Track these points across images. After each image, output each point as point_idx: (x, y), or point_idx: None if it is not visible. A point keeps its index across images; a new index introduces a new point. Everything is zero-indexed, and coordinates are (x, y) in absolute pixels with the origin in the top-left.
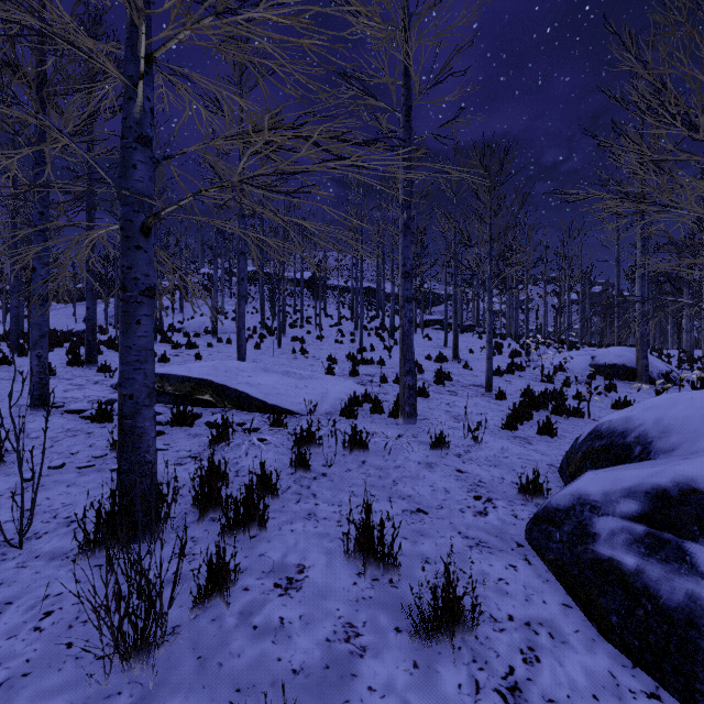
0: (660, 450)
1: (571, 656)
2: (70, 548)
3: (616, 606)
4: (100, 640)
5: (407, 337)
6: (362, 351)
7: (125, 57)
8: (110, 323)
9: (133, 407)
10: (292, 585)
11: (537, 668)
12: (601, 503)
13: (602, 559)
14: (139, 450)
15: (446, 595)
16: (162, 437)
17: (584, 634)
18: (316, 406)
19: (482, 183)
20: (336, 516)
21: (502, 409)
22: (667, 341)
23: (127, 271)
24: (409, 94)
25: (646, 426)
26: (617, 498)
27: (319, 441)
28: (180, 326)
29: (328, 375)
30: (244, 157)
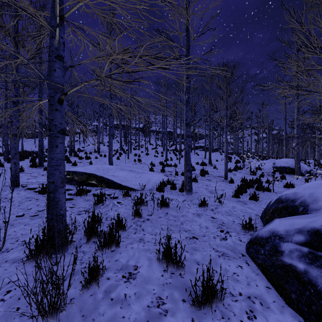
0: (313, 209)
1: (272, 315)
2: (23, 257)
3: (294, 289)
4: (31, 309)
5: (187, 153)
6: (166, 160)
7: (50, 17)
8: None
9: (54, 188)
10: (131, 276)
11: (255, 321)
12: (284, 235)
13: (286, 264)
14: (57, 209)
15: (208, 284)
16: (71, 201)
17: (278, 303)
18: (144, 186)
19: (226, 75)
20: (153, 240)
21: (232, 188)
22: (307, 156)
23: (51, 121)
24: (188, 39)
25: (305, 197)
26: (293, 233)
27: (146, 203)
28: (83, 149)
29: (150, 171)
30: (107, 63)
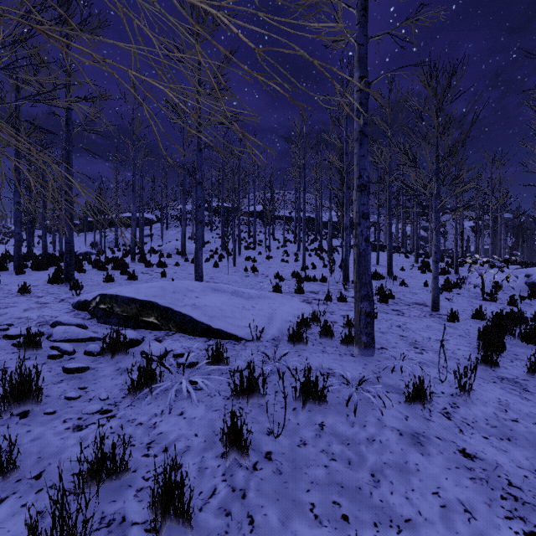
0: None
1: None
2: None
3: None
4: None
5: (363, 257)
6: (305, 269)
7: None
8: (109, 247)
9: None
10: None
11: None
12: None
13: None
14: None
15: None
16: (84, 374)
17: None
18: (262, 332)
19: None
20: None
21: (460, 334)
22: None
23: None
24: None
25: None
26: None
27: (263, 390)
28: (159, 248)
29: (275, 293)
30: None
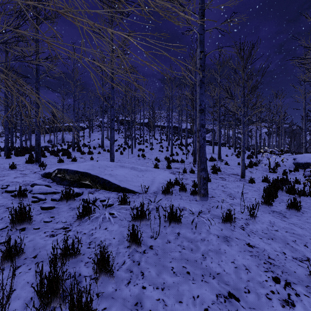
0: None
1: None
2: None
3: None
4: None
5: (202, 148)
6: (172, 155)
7: None
8: (58, 143)
9: None
10: None
11: None
12: None
13: None
14: None
15: None
16: (52, 210)
17: None
18: (148, 188)
19: None
20: (159, 307)
21: (255, 190)
22: None
23: None
24: (203, 2)
25: None
26: None
27: (148, 216)
28: (88, 144)
29: (155, 168)
30: None
